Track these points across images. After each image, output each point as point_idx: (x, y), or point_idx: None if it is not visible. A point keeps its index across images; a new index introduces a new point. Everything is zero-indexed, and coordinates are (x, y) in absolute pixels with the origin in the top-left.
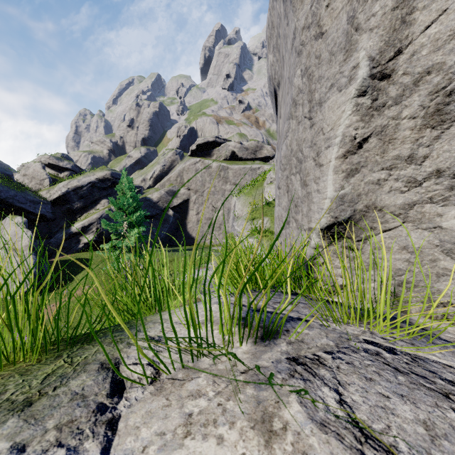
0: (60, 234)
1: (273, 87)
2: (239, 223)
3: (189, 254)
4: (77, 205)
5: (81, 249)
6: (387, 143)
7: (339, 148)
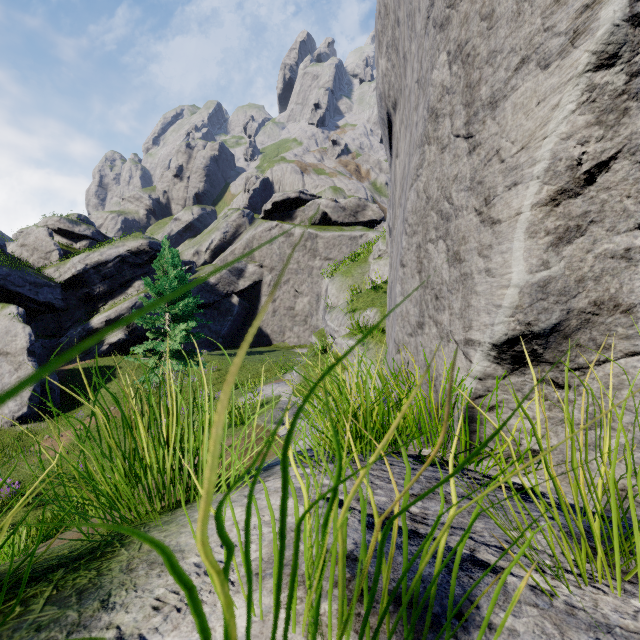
0: (74, 330)
1: (386, 111)
2: (333, 316)
3: (261, 360)
4: (100, 289)
5: (105, 352)
6: None
7: (542, 186)
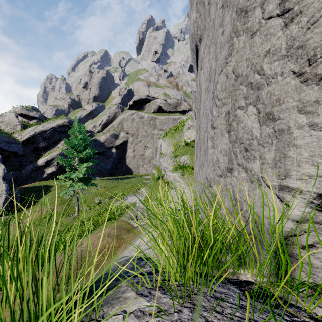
0: (28, 166)
1: (195, 44)
2: (164, 159)
3: (127, 182)
4: (42, 145)
5: (45, 178)
6: None
7: None
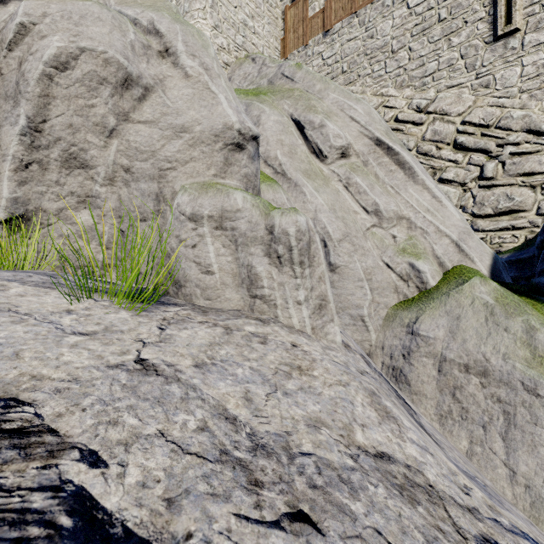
0: None
1: None
2: None
3: None
4: None
5: None
6: (45, 170)
7: (11, 164)
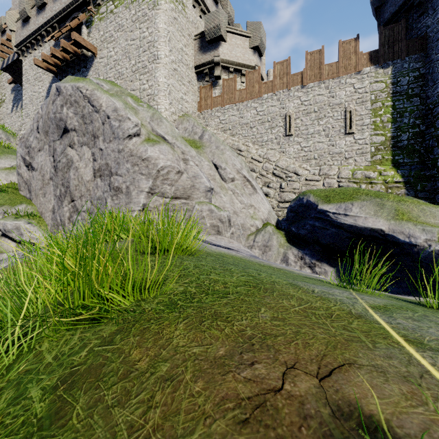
0: None
1: (64, 126)
2: None
3: None
4: None
5: None
6: (152, 195)
7: (145, 194)
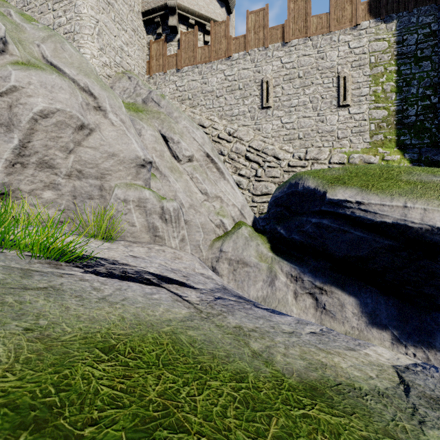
0: None
1: None
2: None
3: None
4: None
5: None
6: (24, 168)
7: (4, 164)
